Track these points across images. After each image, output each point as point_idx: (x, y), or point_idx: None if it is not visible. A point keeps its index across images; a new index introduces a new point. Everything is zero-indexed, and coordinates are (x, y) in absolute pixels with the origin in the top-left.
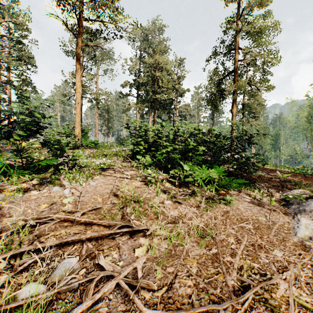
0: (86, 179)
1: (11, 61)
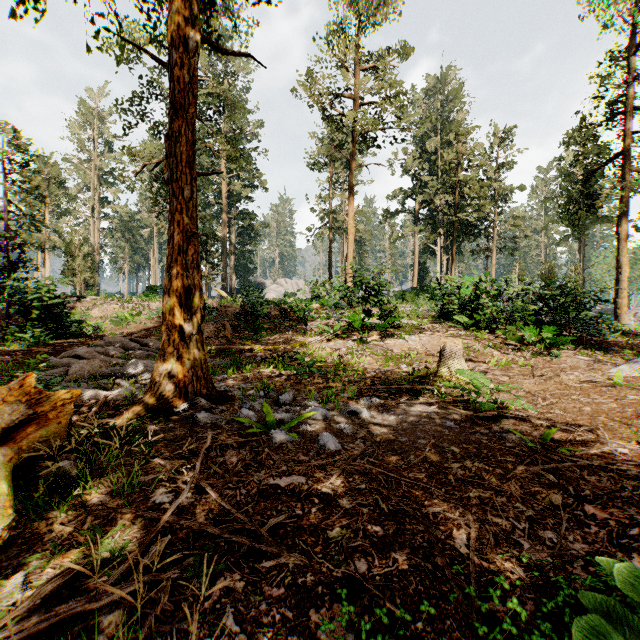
0: (414, 336)
1: (241, 189)
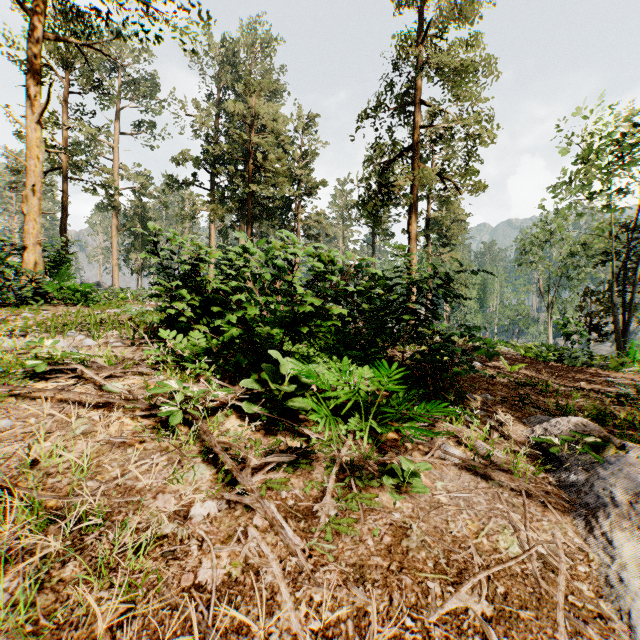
0: None
1: None
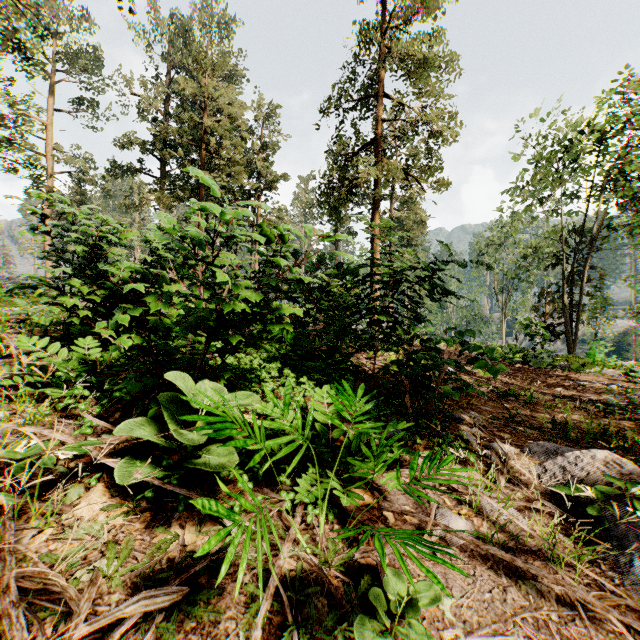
0: None
1: None
